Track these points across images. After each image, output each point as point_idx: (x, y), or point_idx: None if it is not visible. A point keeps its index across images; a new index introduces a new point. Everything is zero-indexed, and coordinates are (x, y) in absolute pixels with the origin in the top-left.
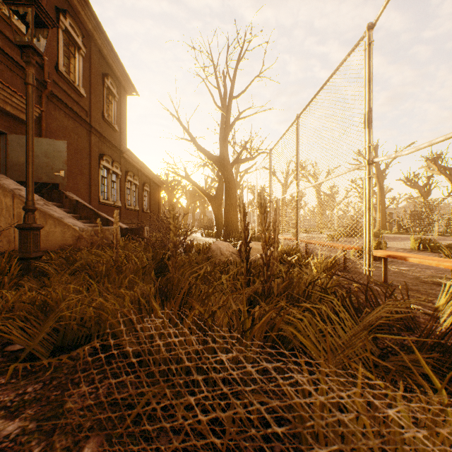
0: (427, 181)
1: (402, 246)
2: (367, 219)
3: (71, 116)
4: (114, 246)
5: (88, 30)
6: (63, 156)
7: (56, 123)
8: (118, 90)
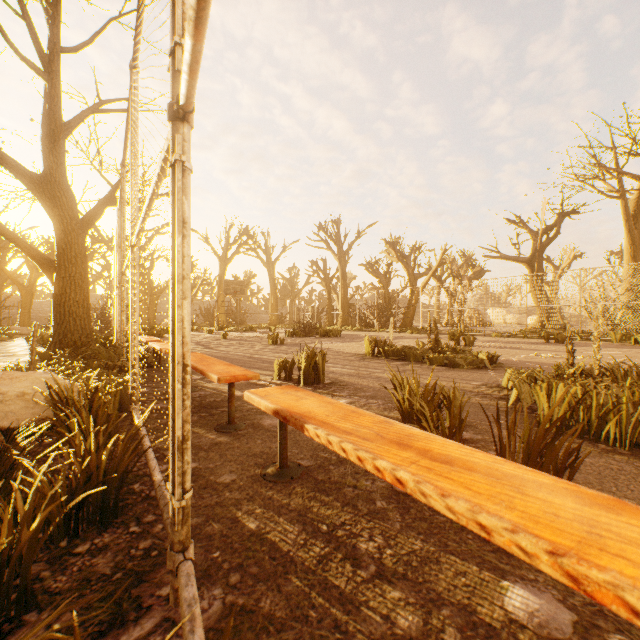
0: (388, 268)
1: (357, 349)
2: (171, 316)
3: None
4: None
5: None
6: None
7: None
8: None
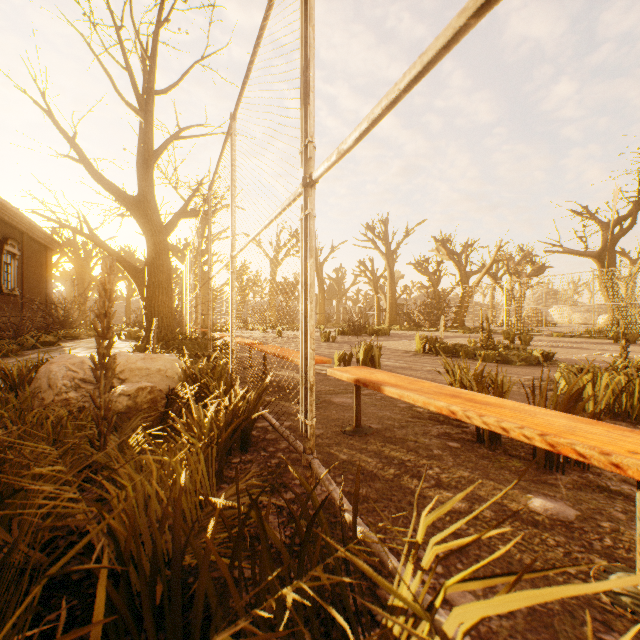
0: (437, 267)
1: (408, 347)
2: (304, 308)
3: None
4: None
5: None
6: None
7: None
8: None
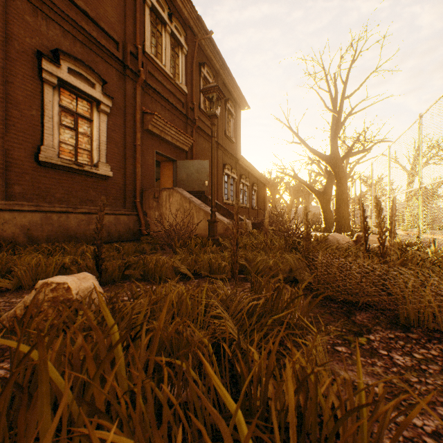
0: None
1: None
2: None
3: (207, 139)
4: (265, 233)
5: (216, 70)
6: (207, 171)
7: (198, 147)
8: (234, 109)
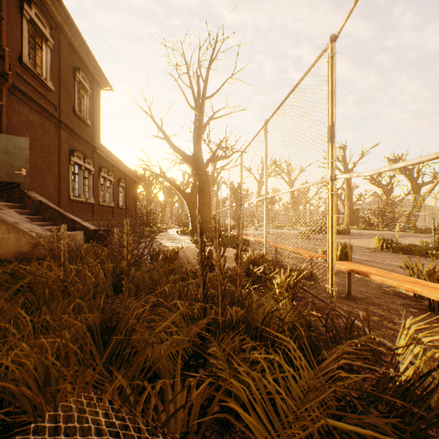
0: (390, 180)
1: (367, 244)
2: (330, 236)
3: (37, 111)
4: (62, 264)
5: (57, 21)
6: (25, 153)
7: (19, 117)
8: (91, 85)
